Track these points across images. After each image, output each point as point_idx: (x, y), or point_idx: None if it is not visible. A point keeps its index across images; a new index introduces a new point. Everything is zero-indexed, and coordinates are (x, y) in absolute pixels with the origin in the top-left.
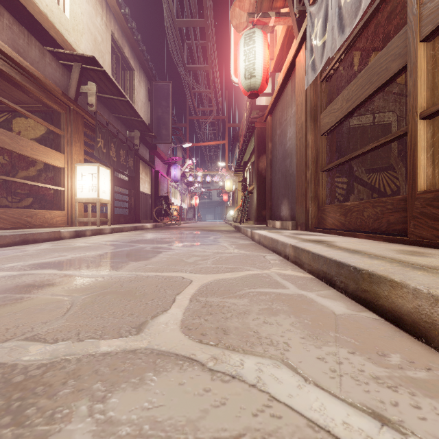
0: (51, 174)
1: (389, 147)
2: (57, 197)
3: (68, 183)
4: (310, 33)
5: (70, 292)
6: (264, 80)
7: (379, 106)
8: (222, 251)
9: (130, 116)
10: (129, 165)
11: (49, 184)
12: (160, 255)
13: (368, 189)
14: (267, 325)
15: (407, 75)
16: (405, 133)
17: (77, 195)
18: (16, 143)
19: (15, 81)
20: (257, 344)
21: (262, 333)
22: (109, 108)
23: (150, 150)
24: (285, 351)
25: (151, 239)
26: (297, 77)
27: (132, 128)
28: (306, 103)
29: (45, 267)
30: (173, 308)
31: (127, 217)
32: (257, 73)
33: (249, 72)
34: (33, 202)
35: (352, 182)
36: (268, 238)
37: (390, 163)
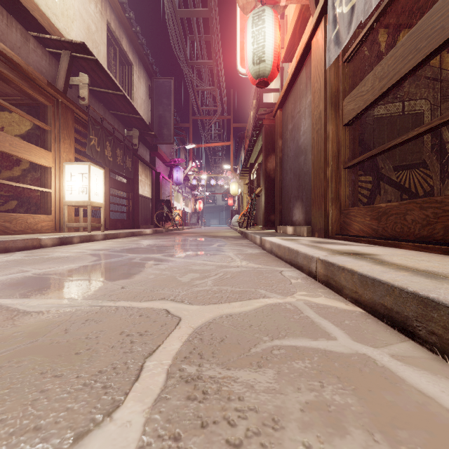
0: (37, 174)
1: (422, 140)
2: (44, 200)
3: (56, 184)
4: (332, 2)
5: None
6: (275, 66)
7: (410, 93)
8: (227, 264)
9: (128, 113)
10: (127, 166)
11: (35, 186)
12: (148, 270)
13: (397, 189)
14: None
15: (442, 57)
16: None
17: (65, 197)
18: None
19: None
20: None
21: None
22: (105, 103)
23: (151, 151)
24: None
25: (145, 246)
26: (313, 60)
27: (131, 127)
28: (325, 88)
29: None
30: (129, 401)
31: (125, 221)
32: (267, 57)
33: (258, 56)
34: (18, 205)
35: (378, 181)
36: (283, 247)
37: (423, 159)
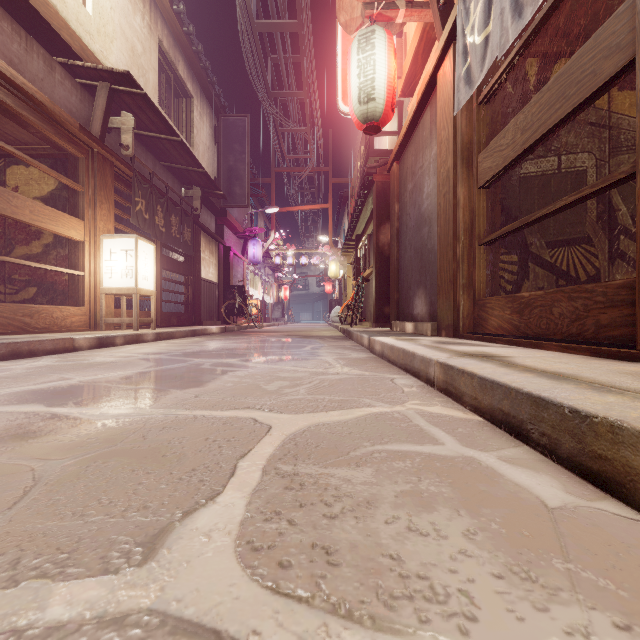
0: (64, 251)
1: (584, 207)
2: (74, 287)
3: (91, 265)
4: (462, 27)
5: (47, 452)
6: (388, 106)
7: (568, 144)
8: (324, 370)
9: (186, 166)
10: (185, 239)
11: (61, 267)
12: (223, 377)
13: (551, 273)
14: (416, 537)
15: (611, 96)
16: (629, 176)
17: (103, 282)
18: (6, 202)
19: (5, 106)
20: (402, 597)
21: (408, 560)
22: (154, 152)
23: (217, 217)
24: (469, 621)
25: (214, 349)
26: (440, 99)
27: (190, 184)
28: (455, 138)
29: (27, 399)
30: (228, 490)
31: (183, 316)
32: (378, 94)
33: (365, 93)
34: (38, 294)
35: (526, 262)
36: (397, 349)
37: (585, 232)
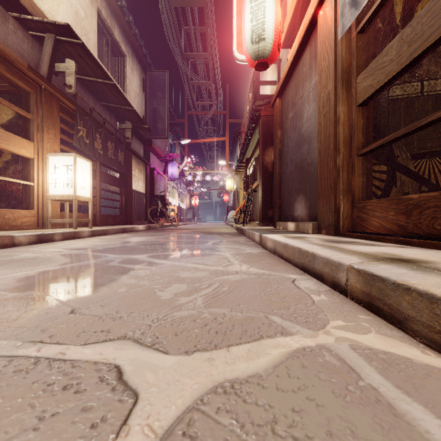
0: (19, 167)
1: None
2: (26, 194)
3: (39, 177)
4: None
5: None
6: (276, 45)
7: (430, 71)
8: (223, 268)
9: (120, 105)
10: (119, 160)
11: (17, 179)
12: (121, 279)
13: (416, 180)
14: None
15: None
16: None
17: (49, 191)
18: None
19: None
20: None
21: None
22: (95, 94)
23: (145, 146)
24: None
25: (132, 245)
26: (320, 35)
27: (124, 120)
28: (335, 64)
29: None
30: None
31: (117, 217)
32: (267, 34)
33: (257, 34)
34: None
35: (394, 171)
36: (292, 248)
37: None
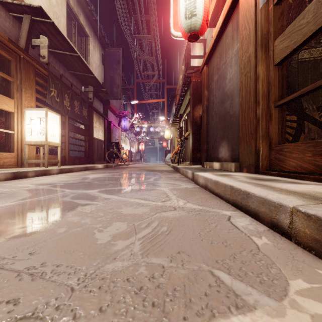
0: (3, 119)
1: None
2: (8, 140)
3: (18, 127)
4: None
5: None
6: (205, 20)
7: None
8: (162, 204)
9: (84, 73)
10: (83, 115)
11: (1, 128)
12: (66, 216)
13: (320, 128)
14: None
15: None
16: None
17: (26, 138)
18: None
19: None
20: None
21: None
22: (65, 64)
23: (104, 105)
24: None
25: (89, 180)
26: (241, 10)
27: (87, 84)
28: (255, 31)
29: None
30: None
31: (82, 158)
32: (198, 11)
33: (189, 11)
34: None
35: (303, 121)
36: (223, 185)
37: None
